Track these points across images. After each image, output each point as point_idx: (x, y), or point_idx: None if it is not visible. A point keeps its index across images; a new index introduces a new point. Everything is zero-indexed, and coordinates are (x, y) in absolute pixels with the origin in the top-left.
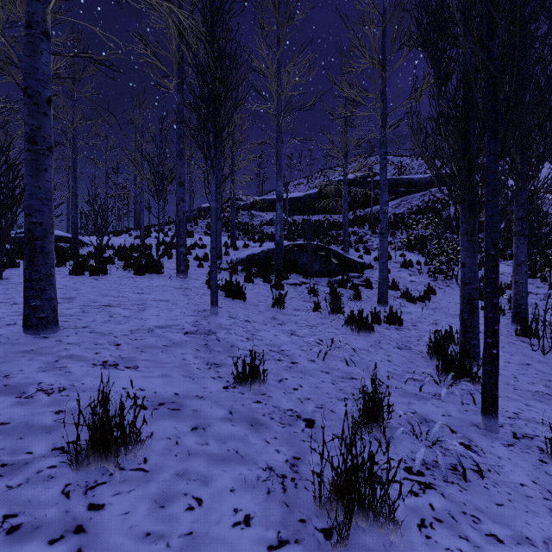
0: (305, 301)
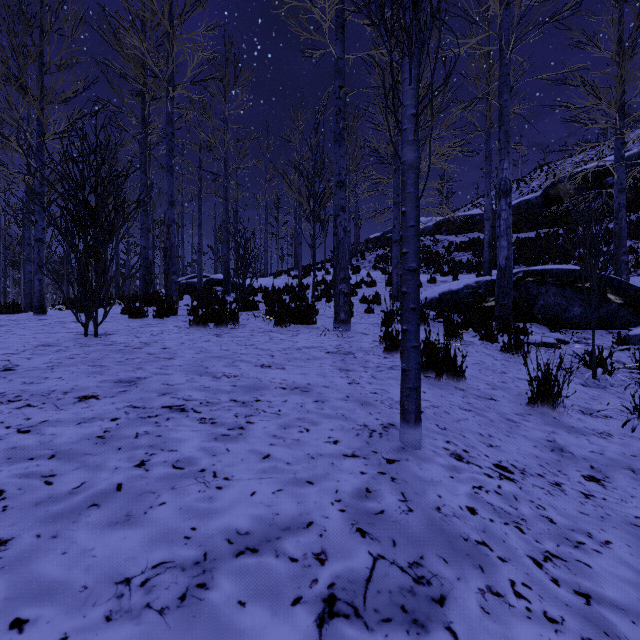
0: (588, 384)
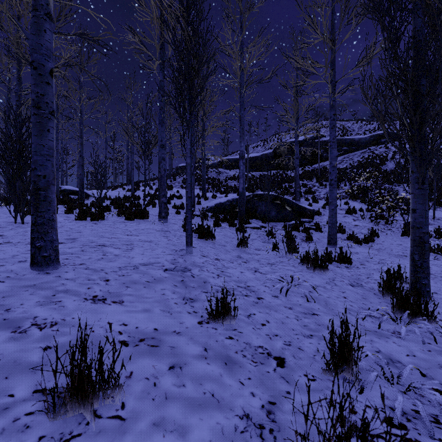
0: (265, 242)
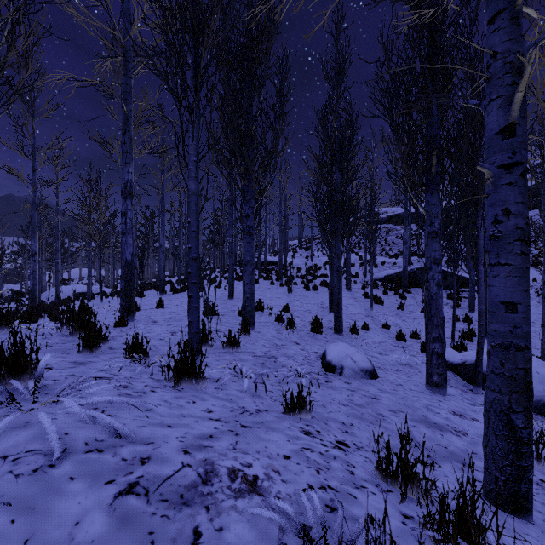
0: (419, 307)
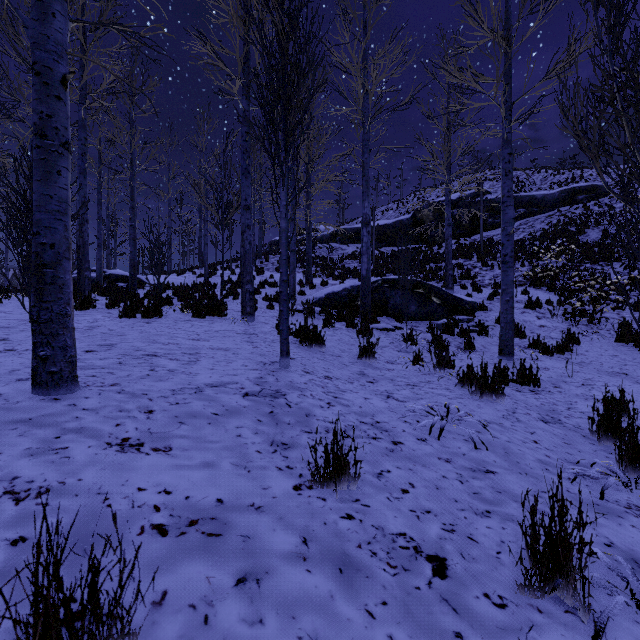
0: (401, 351)
